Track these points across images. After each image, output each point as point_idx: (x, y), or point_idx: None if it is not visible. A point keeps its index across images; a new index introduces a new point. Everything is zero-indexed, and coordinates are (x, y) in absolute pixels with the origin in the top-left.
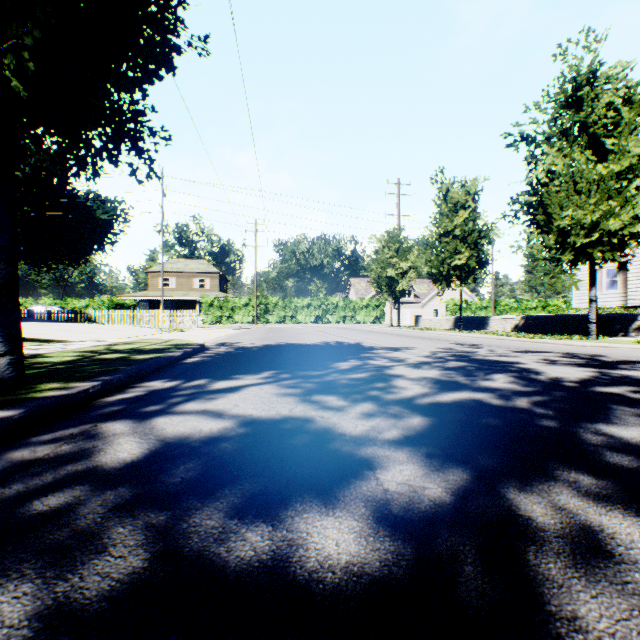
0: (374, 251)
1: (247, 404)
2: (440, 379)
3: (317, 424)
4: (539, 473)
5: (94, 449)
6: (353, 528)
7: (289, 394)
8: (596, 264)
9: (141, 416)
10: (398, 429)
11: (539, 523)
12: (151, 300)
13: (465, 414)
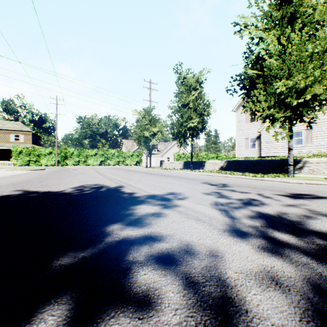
0: (136, 120)
1: None
2: None
3: None
4: None
5: None
6: None
7: None
8: (293, 123)
9: None
10: None
11: None
12: None
13: None
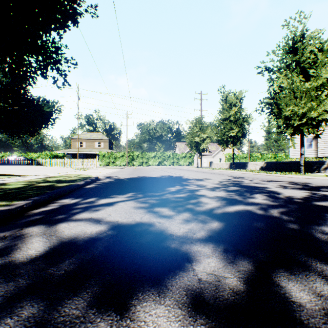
0: (188, 128)
1: (116, 214)
2: (226, 197)
3: (156, 227)
4: (297, 264)
5: (14, 247)
6: (178, 316)
7: (141, 207)
8: (304, 135)
9: (51, 222)
10: (205, 231)
11: (308, 309)
12: (72, 153)
13: (243, 220)
